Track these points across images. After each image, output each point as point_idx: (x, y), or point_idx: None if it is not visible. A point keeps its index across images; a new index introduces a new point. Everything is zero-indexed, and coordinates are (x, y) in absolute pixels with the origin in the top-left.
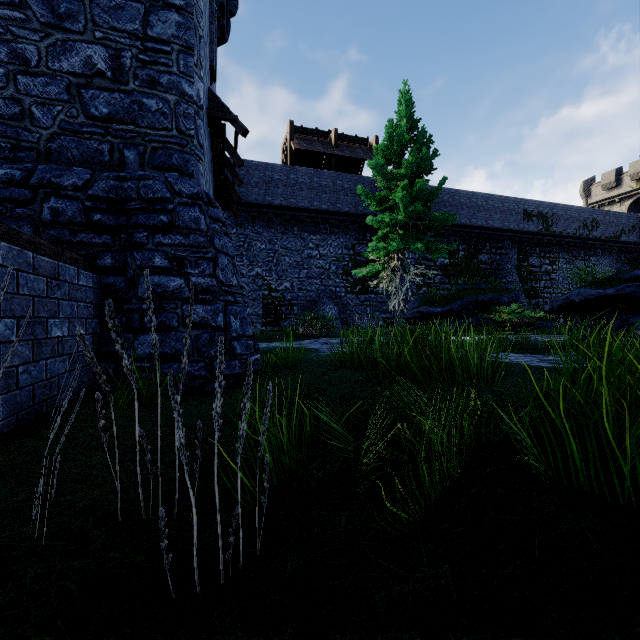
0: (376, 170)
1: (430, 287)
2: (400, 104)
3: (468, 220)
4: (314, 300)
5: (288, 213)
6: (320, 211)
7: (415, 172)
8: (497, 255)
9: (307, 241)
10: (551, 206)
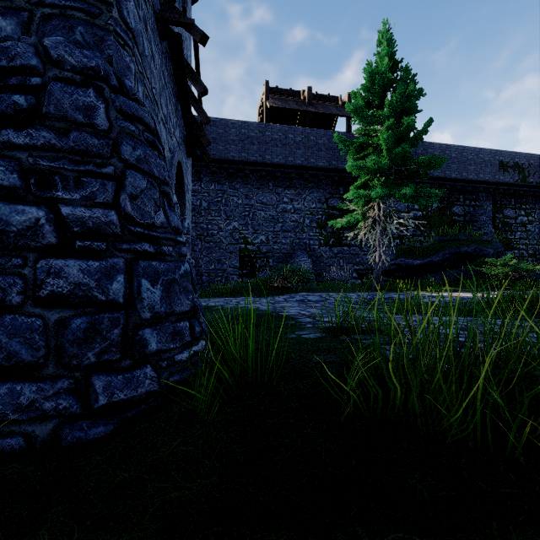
0: (356, 113)
1: (403, 239)
2: (381, 43)
3: (442, 172)
4: (288, 253)
5: (263, 169)
6: (294, 166)
7: (399, 113)
8: (471, 207)
9: (282, 196)
10: (528, 157)
